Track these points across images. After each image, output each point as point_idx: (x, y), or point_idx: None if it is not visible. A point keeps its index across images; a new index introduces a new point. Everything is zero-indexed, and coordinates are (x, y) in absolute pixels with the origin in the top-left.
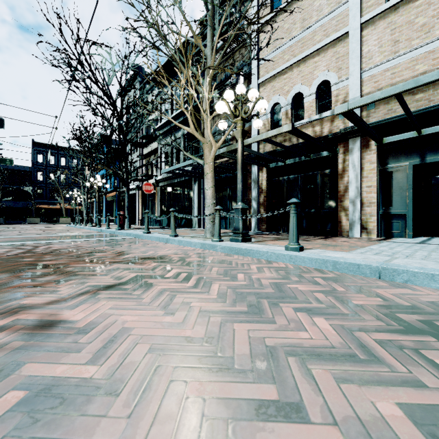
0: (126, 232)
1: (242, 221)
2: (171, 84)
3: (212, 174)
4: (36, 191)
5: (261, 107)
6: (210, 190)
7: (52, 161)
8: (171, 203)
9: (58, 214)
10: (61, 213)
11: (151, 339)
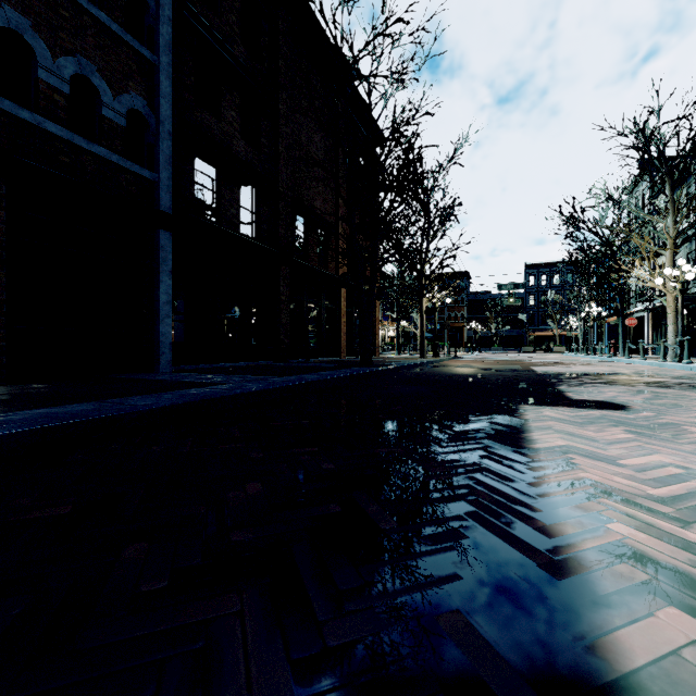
0: (611, 358)
1: (680, 349)
2: (686, 185)
3: (673, 314)
4: (529, 318)
5: (687, 278)
6: (671, 326)
7: (543, 281)
8: (686, 328)
9: (550, 342)
10: (553, 341)
11: (585, 368)
